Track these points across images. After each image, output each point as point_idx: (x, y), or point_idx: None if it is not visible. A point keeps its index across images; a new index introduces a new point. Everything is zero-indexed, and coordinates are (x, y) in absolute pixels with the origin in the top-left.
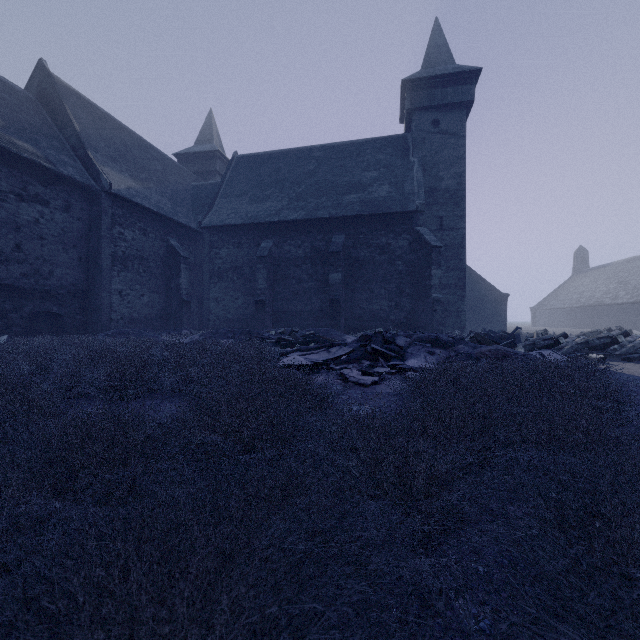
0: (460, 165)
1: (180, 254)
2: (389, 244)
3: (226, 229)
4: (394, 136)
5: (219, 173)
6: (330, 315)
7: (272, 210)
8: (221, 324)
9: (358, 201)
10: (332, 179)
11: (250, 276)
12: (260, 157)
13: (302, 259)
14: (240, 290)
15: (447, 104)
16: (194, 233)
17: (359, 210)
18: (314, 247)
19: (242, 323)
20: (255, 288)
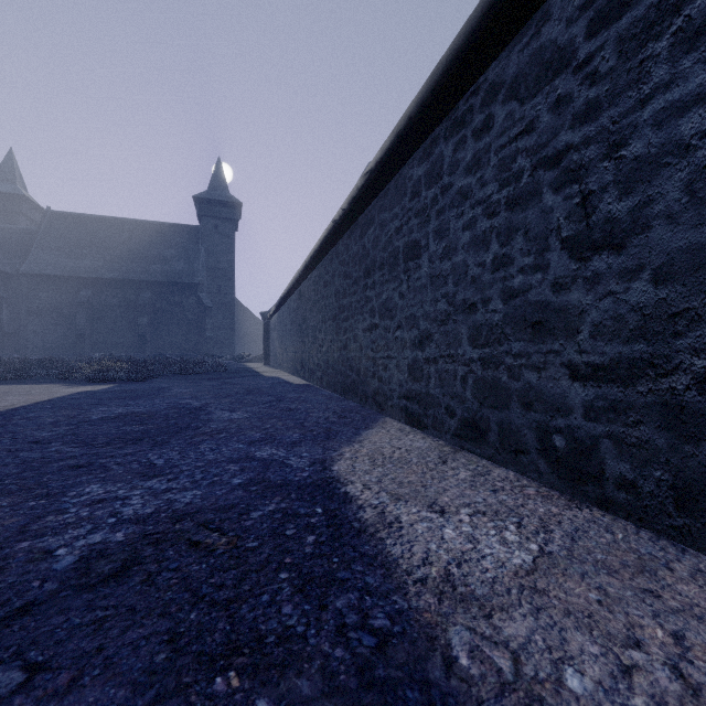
0: (231, 256)
1: (2, 296)
2: (182, 301)
3: (45, 277)
4: (191, 226)
5: (24, 214)
6: (139, 345)
7: (90, 268)
8: (40, 351)
9: (161, 271)
10: (142, 250)
11: (70, 315)
12: (76, 218)
13: (117, 306)
14: (60, 325)
15: (223, 218)
16: (9, 276)
17: (161, 278)
18: (127, 298)
19: (62, 350)
20: (75, 324)
